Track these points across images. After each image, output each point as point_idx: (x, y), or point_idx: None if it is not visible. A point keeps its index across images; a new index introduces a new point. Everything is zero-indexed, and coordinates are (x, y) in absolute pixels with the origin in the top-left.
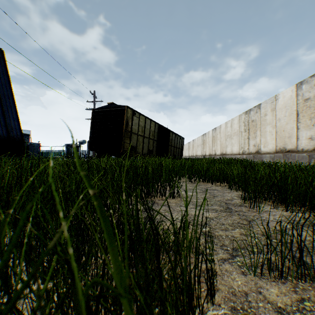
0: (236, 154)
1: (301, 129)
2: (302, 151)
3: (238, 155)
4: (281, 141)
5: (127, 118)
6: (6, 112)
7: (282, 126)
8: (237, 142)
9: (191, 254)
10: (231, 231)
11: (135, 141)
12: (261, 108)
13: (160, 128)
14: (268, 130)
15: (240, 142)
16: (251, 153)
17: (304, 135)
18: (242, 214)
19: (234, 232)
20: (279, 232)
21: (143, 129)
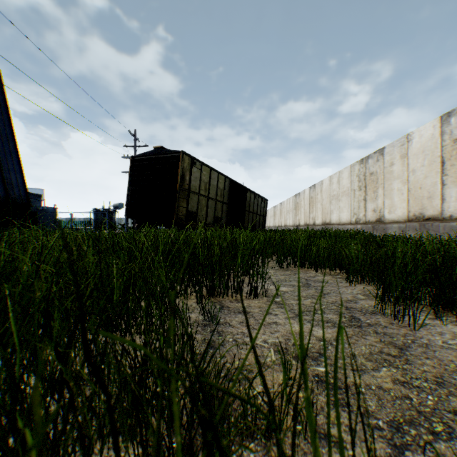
0: (346, 223)
1: (449, 185)
2: (450, 219)
3: (350, 225)
4: (417, 204)
5: (183, 169)
6: (4, 162)
7: (418, 181)
8: (348, 206)
9: (302, 442)
10: (373, 373)
11: (195, 205)
12: (384, 153)
13: (232, 185)
14: (396, 187)
15: (353, 206)
16: (370, 222)
17: (453, 194)
18: (383, 331)
19: (379, 376)
20: None
21: (208, 187)
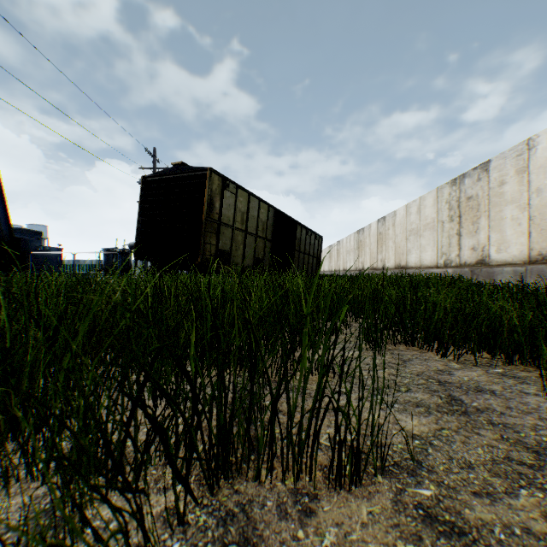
0: (430, 266)
1: None
2: None
3: (436, 269)
4: (545, 238)
5: (211, 193)
6: None
7: (546, 205)
8: (433, 244)
9: None
10: None
11: (228, 242)
12: (490, 169)
13: (277, 217)
14: (509, 214)
15: (440, 244)
16: (466, 264)
17: None
18: None
19: None
20: None
21: (245, 218)
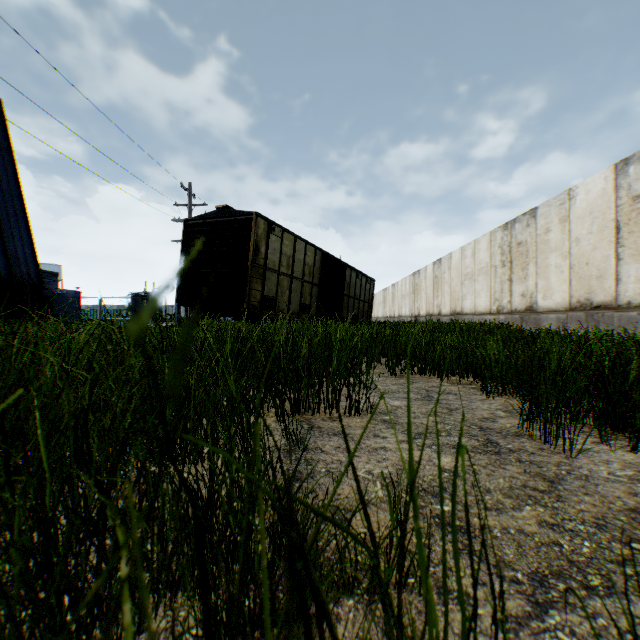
0: (484, 313)
1: (626, 259)
2: (628, 308)
3: (489, 316)
4: (582, 286)
5: (257, 238)
6: (6, 227)
7: (583, 255)
8: (487, 289)
9: (416, 599)
10: (513, 513)
11: (274, 287)
12: (537, 216)
13: (325, 259)
14: (553, 262)
15: (493, 289)
16: (517, 311)
17: (632, 273)
18: (528, 459)
19: (521, 517)
20: (638, 517)
21: (291, 262)
